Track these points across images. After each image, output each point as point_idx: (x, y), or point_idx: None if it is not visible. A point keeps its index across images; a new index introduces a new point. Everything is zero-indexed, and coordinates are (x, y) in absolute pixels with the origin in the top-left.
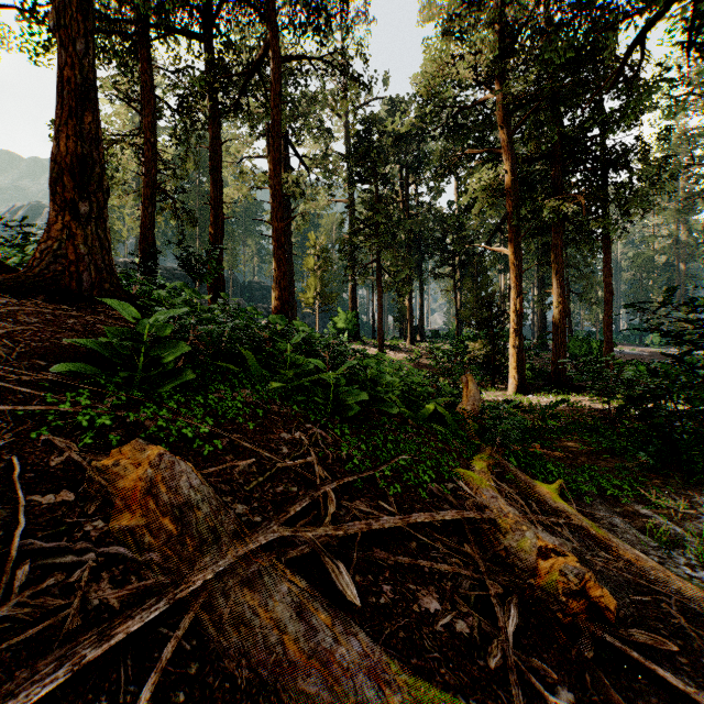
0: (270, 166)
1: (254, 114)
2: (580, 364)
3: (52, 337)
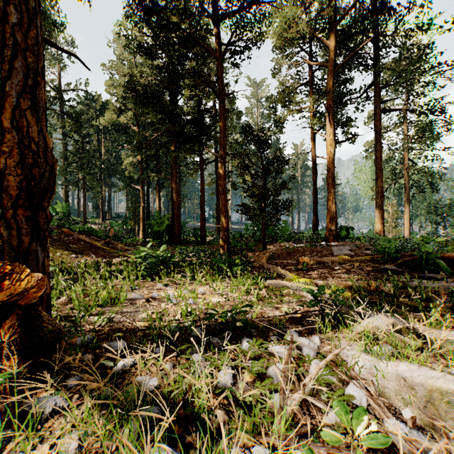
0: None
1: None
2: None
3: None
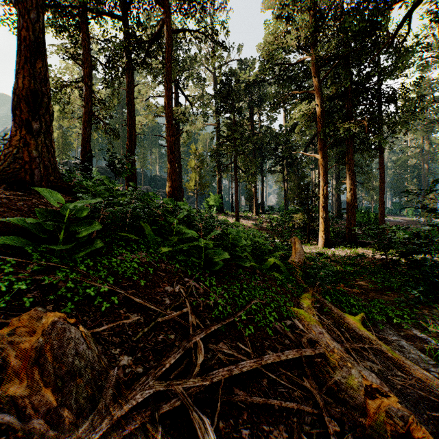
0: (165, 101)
1: (156, 69)
2: (363, 228)
3: (0, 215)
